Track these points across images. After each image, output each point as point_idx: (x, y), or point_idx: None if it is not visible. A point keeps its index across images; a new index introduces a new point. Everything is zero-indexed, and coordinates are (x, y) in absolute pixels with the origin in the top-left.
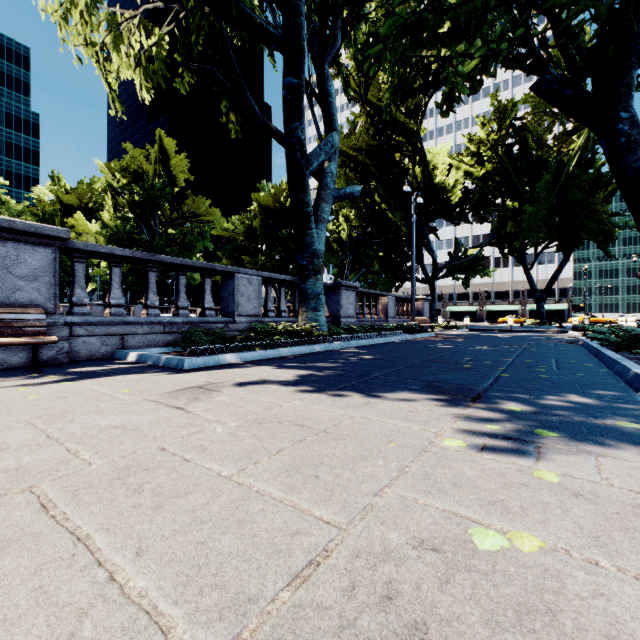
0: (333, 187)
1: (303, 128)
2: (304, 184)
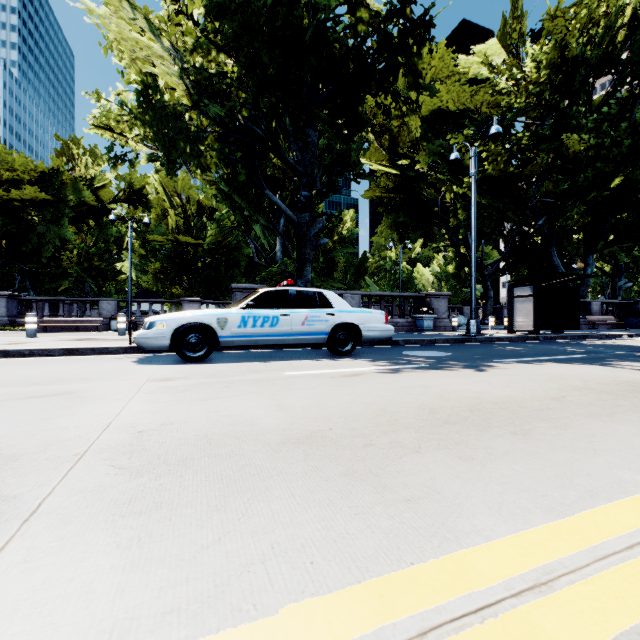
0: (622, 285)
1: (617, 279)
2: (616, 290)
